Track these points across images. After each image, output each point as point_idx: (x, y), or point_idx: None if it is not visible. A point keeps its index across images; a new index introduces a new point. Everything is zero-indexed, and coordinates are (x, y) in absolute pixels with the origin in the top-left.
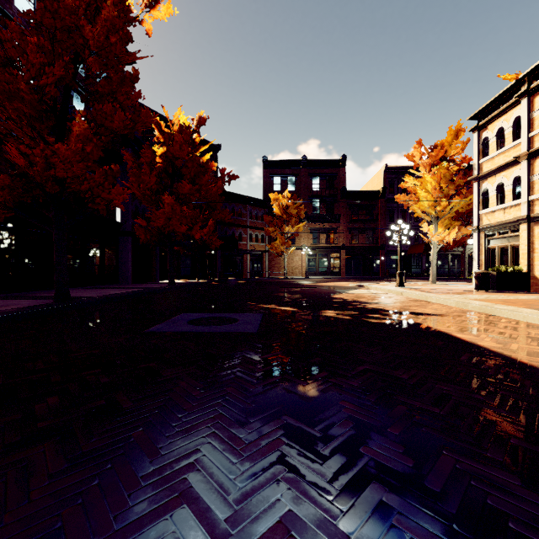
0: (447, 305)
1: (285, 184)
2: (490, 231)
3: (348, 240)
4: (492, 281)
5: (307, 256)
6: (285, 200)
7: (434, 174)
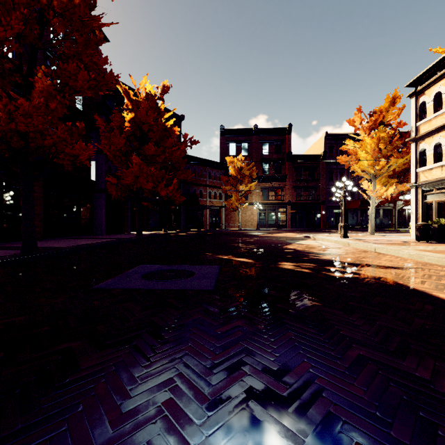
0: (399, 256)
1: (239, 149)
2: (427, 187)
3: (293, 197)
4: (432, 233)
5: (258, 211)
6: (240, 162)
7: (373, 137)
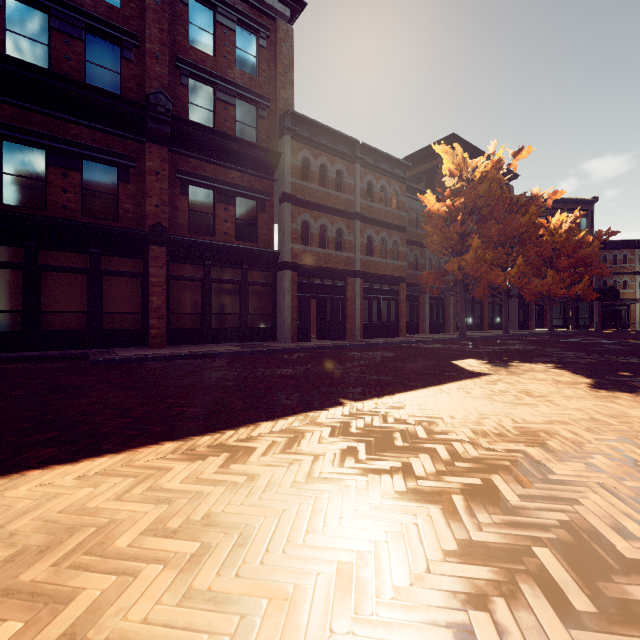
0: None
1: None
2: None
3: None
4: None
5: None
6: None
7: None
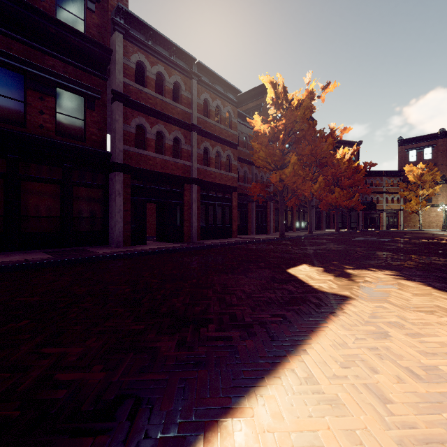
0: None
1: (420, 155)
2: None
3: None
4: None
5: (444, 212)
6: (419, 170)
7: None
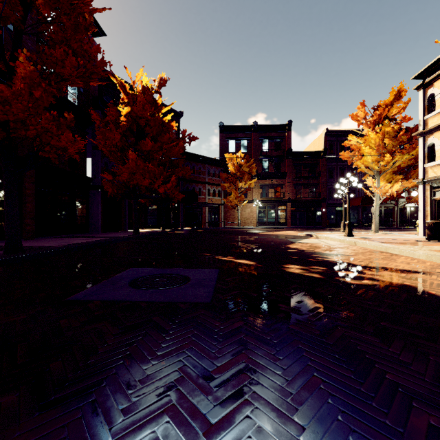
0: (415, 257)
1: (238, 146)
2: (436, 183)
3: (293, 194)
4: None
5: (258, 208)
6: (239, 159)
7: (378, 132)
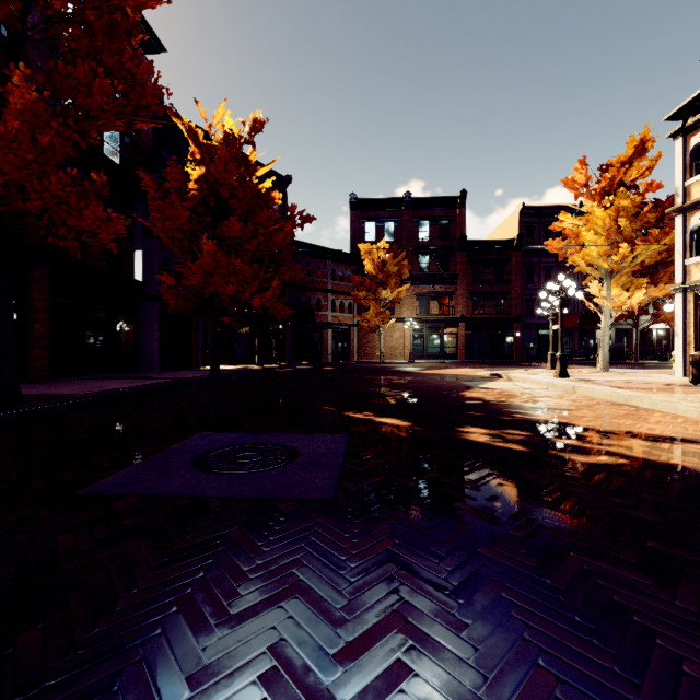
0: (678, 414)
1: (380, 232)
2: None
3: (469, 309)
4: None
5: (412, 331)
6: (382, 252)
7: (608, 207)
